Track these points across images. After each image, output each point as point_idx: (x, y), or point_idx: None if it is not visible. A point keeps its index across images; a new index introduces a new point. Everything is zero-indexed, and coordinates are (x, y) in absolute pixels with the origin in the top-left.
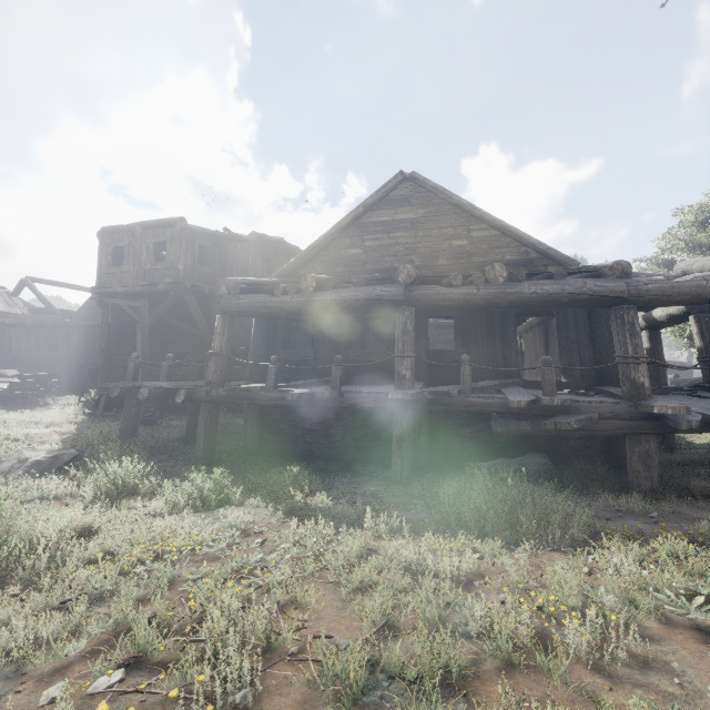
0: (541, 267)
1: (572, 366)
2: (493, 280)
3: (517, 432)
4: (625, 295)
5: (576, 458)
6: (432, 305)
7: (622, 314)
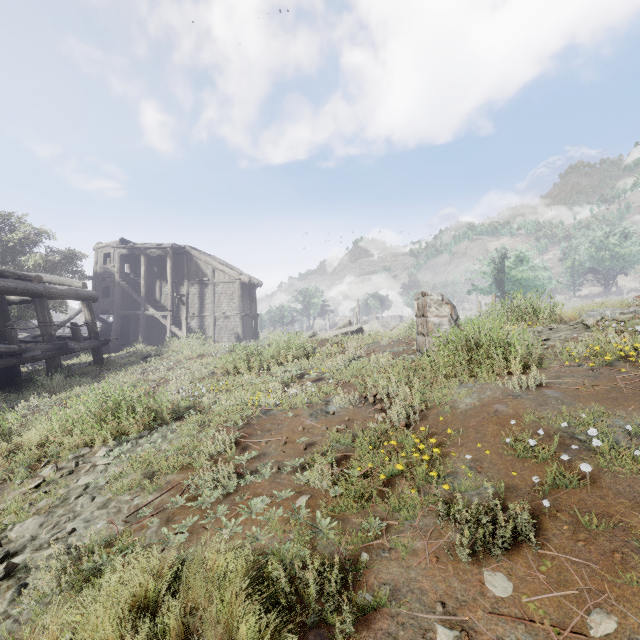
0: (2, 271)
1: None
2: None
3: (4, 366)
4: (45, 293)
5: None
6: None
7: (44, 302)
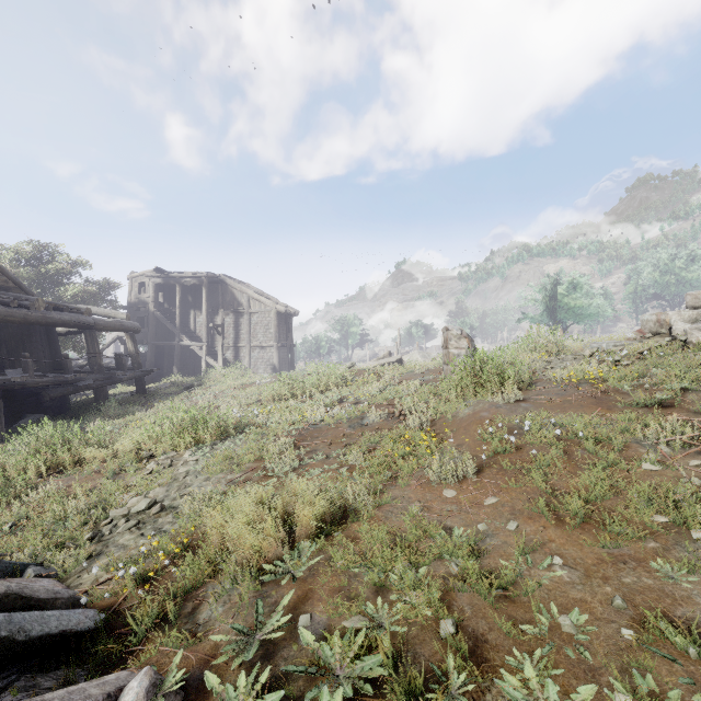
0: (58, 304)
1: (42, 359)
2: (38, 308)
3: (62, 394)
4: (94, 325)
5: (47, 413)
6: (2, 319)
7: (93, 334)
